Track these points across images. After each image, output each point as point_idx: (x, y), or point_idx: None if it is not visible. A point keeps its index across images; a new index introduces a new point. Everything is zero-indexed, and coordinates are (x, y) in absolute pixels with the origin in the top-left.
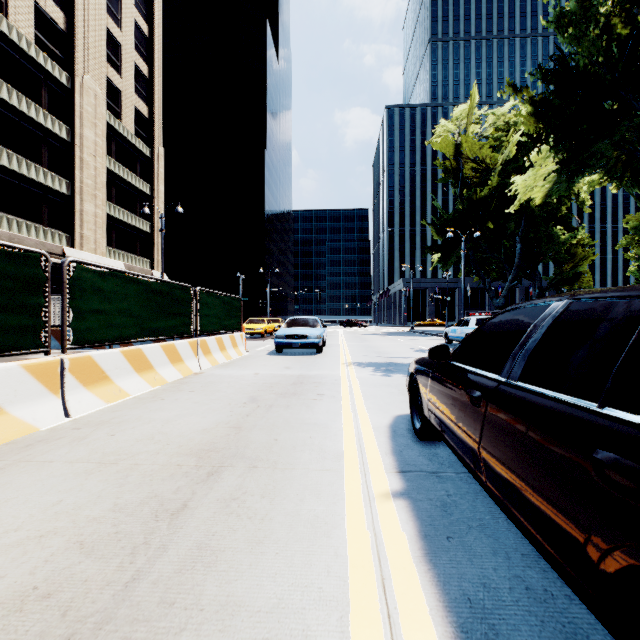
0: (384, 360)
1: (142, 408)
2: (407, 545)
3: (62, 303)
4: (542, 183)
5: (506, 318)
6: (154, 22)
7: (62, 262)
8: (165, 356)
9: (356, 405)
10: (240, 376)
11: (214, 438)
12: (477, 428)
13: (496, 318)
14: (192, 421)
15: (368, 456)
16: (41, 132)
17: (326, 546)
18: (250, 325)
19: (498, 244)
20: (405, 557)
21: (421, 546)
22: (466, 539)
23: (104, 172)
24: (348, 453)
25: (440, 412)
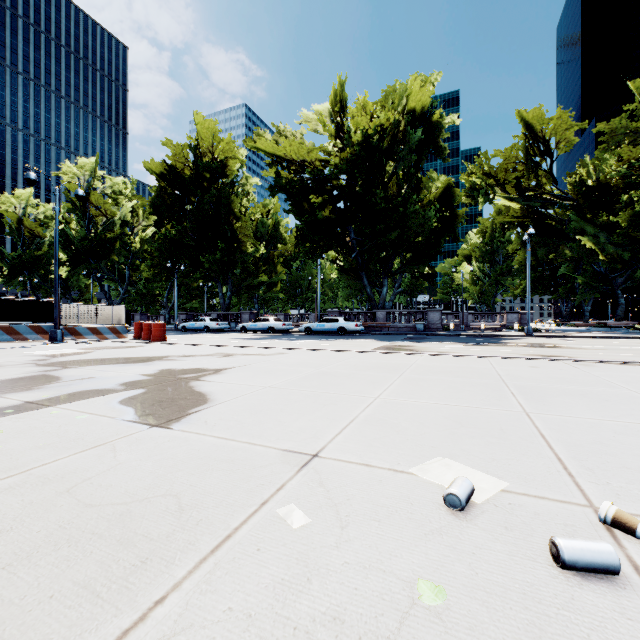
0: None
1: None
2: None
3: None
4: (66, 270)
5: None
6: None
7: None
8: None
9: None
10: None
11: None
12: None
13: None
14: None
15: None
16: None
17: None
18: None
19: (47, 279)
20: None
21: None
22: None
23: None
24: None
25: None
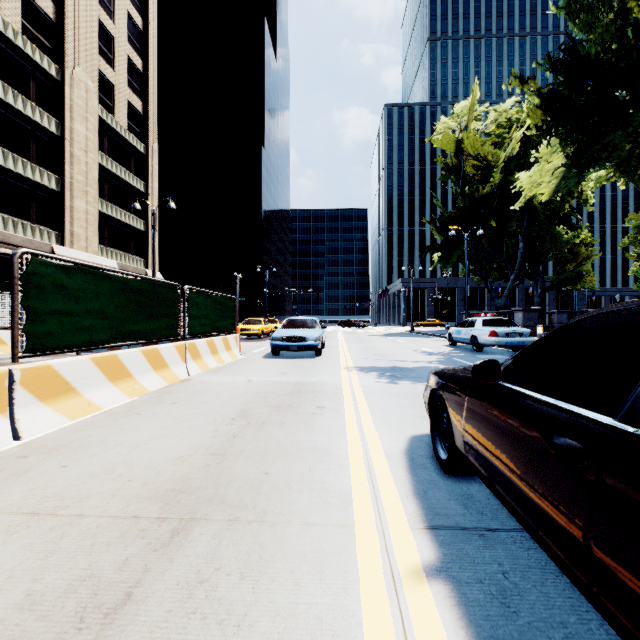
0: (388, 364)
1: (111, 426)
2: None
3: (12, 303)
4: (549, 179)
5: (603, 325)
6: (148, 15)
7: (12, 254)
8: (146, 362)
9: (362, 422)
10: (231, 384)
11: (189, 471)
12: (578, 503)
13: (580, 324)
14: (167, 445)
15: (384, 500)
16: (29, 125)
17: None
18: (246, 326)
19: (500, 243)
20: None
21: None
22: None
23: (96, 168)
24: (358, 495)
25: (489, 453)
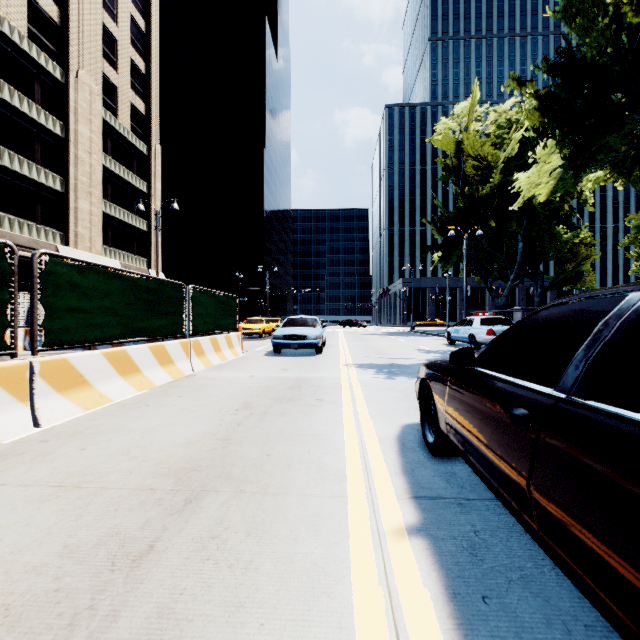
0: (386, 361)
1: (123, 416)
2: (432, 610)
3: (32, 300)
4: (547, 180)
5: (554, 314)
6: (151, 18)
7: (32, 254)
8: (153, 358)
9: (359, 412)
10: (234, 379)
11: (198, 453)
12: (524, 458)
13: (538, 315)
14: (176, 432)
15: (375, 477)
16: (34, 128)
17: (326, 612)
18: (248, 325)
19: (500, 243)
20: (431, 631)
21: (450, 612)
22: (507, 600)
23: (99, 169)
24: (351, 473)
25: (464, 429)
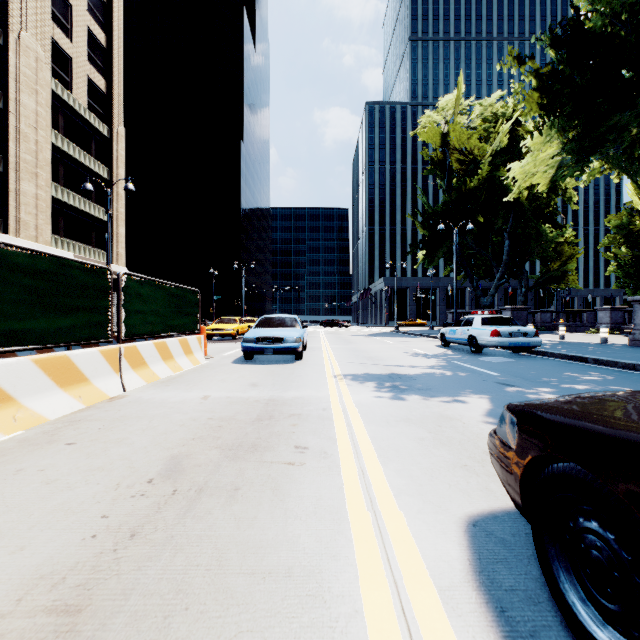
0: (382, 370)
1: None
2: None
3: None
4: (544, 168)
5: None
6: None
7: None
8: (45, 376)
9: (371, 482)
10: (178, 403)
11: None
12: None
13: None
14: None
15: None
16: None
17: None
18: (219, 325)
19: (486, 240)
20: None
21: None
22: None
23: (48, 148)
24: None
25: None
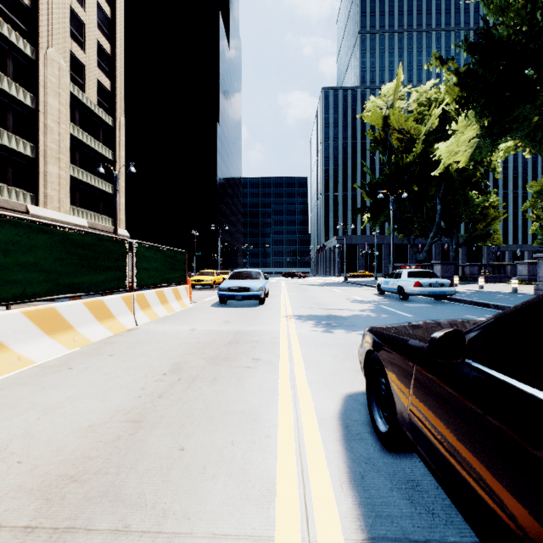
0: (324, 312)
1: (35, 384)
2: None
3: None
4: (465, 148)
5: None
6: (116, 5)
7: None
8: (90, 313)
9: (296, 377)
10: (174, 333)
11: (94, 446)
12: None
13: None
14: (83, 408)
15: (314, 492)
16: (6, 98)
17: None
18: (200, 277)
19: (421, 205)
20: None
21: None
22: None
23: (68, 137)
24: (283, 484)
25: (453, 460)
